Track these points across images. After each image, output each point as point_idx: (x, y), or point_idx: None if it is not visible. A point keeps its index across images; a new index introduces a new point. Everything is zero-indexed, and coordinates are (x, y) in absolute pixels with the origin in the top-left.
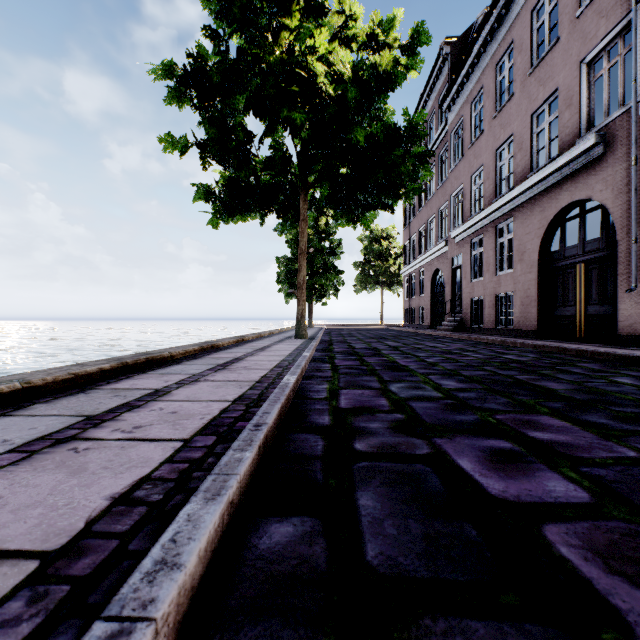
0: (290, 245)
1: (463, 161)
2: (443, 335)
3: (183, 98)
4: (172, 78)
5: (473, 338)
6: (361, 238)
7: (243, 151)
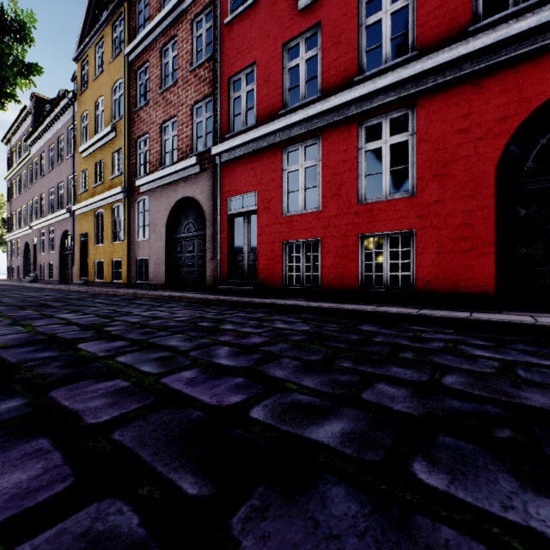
0: None
1: (38, 183)
2: (17, 284)
3: None
4: None
5: (26, 285)
6: None
7: None
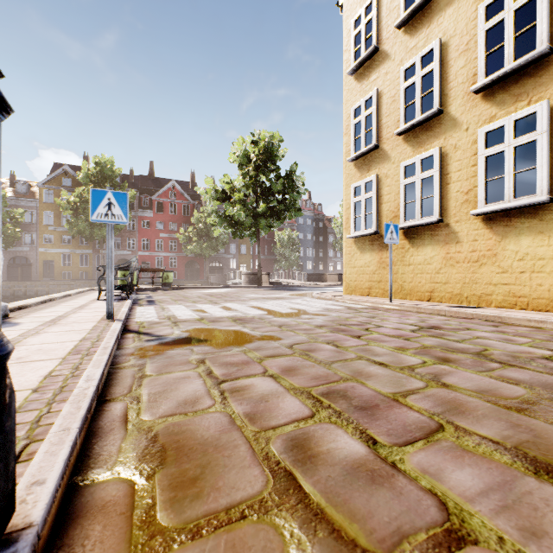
0: None
1: None
2: None
3: None
4: None
5: None
6: None
7: None
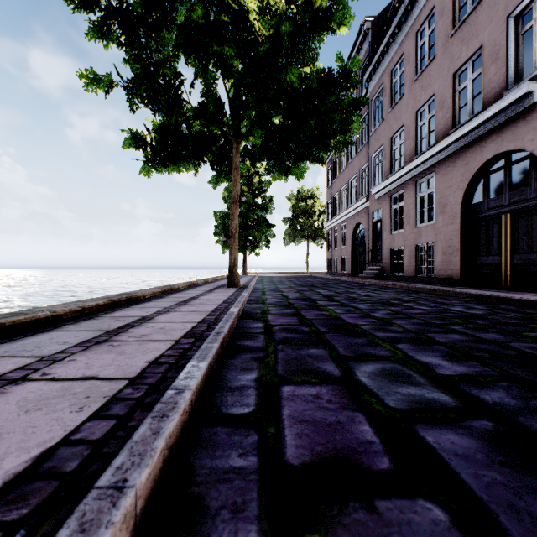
0: (226, 201)
1: (383, 124)
2: (367, 282)
3: (107, 34)
4: (94, 10)
5: (399, 286)
6: (289, 197)
7: (174, 96)
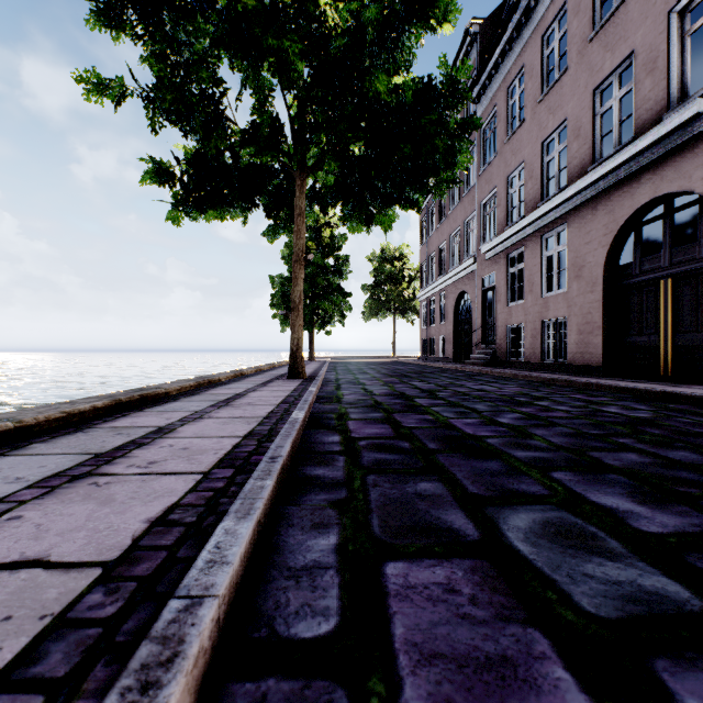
0: (287, 261)
1: (497, 160)
2: (476, 371)
3: (118, 22)
4: None
5: (520, 376)
6: (371, 258)
7: (213, 112)
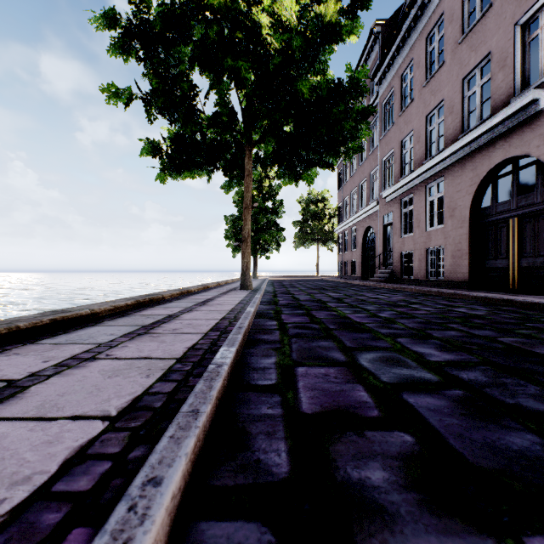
0: (237, 205)
1: (394, 128)
2: (377, 286)
3: (127, 50)
4: (115, 28)
5: (408, 289)
6: (299, 200)
7: (189, 106)
